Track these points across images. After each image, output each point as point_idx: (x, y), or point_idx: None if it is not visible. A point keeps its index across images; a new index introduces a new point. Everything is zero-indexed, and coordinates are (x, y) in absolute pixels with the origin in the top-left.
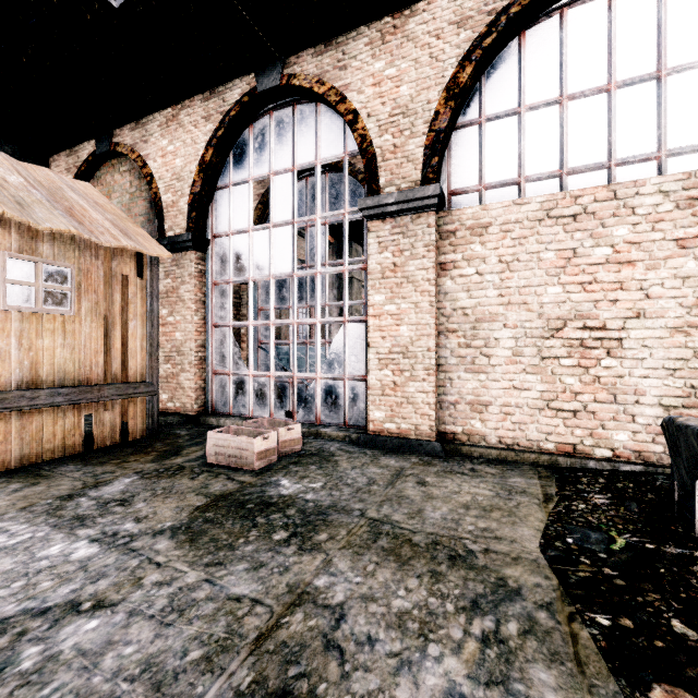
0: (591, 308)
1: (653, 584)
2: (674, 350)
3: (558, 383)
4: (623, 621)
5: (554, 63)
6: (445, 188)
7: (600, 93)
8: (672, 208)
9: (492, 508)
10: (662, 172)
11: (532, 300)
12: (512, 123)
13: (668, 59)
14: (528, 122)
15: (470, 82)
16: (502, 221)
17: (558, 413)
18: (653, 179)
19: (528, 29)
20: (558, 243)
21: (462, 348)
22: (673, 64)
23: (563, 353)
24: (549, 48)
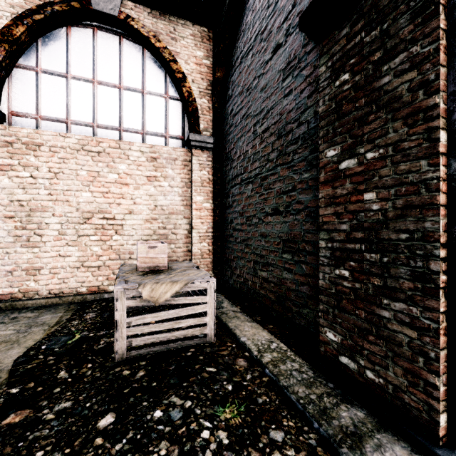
0: (108, 207)
1: (72, 355)
2: (146, 231)
3: (89, 251)
4: (29, 385)
5: (90, 57)
6: (6, 107)
7: (115, 87)
8: (145, 160)
9: (1, 343)
10: (144, 141)
11: (73, 199)
12: (62, 82)
13: (146, 85)
14: (73, 86)
15: (26, 38)
16: (51, 145)
17: (89, 269)
18: (137, 143)
19: (73, 27)
20: (89, 167)
21: (19, 230)
22: (148, 89)
23: (92, 233)
24: (86, 46)
